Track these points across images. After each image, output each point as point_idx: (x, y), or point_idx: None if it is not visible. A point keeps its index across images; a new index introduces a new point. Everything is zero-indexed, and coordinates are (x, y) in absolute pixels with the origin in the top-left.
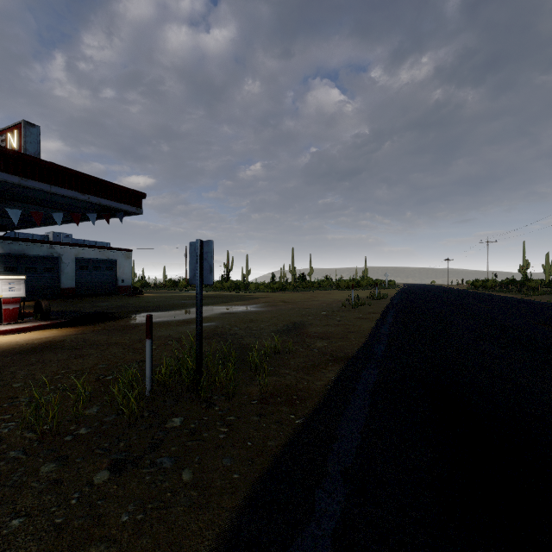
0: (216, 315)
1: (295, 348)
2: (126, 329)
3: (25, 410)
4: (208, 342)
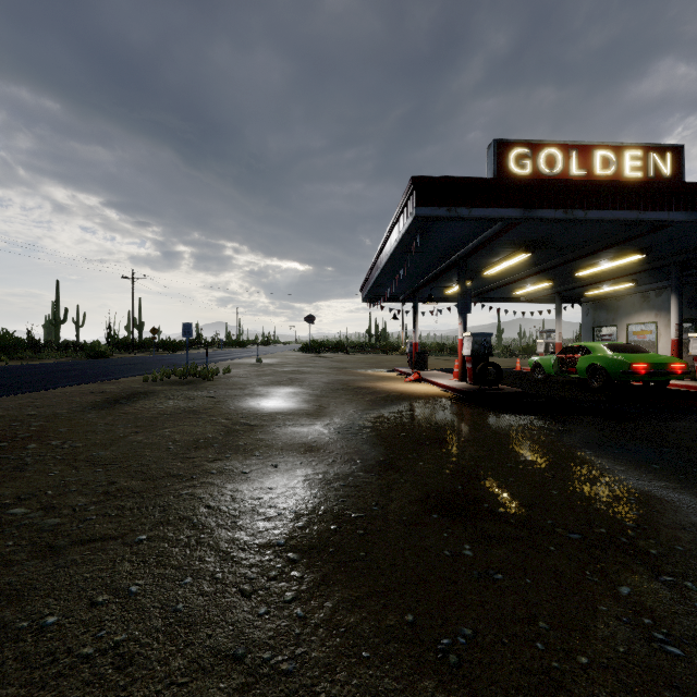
0: (339, 433)
1: (138, 386)
2: (358, 395)
3: (239, 374)
4: (216, 385)
